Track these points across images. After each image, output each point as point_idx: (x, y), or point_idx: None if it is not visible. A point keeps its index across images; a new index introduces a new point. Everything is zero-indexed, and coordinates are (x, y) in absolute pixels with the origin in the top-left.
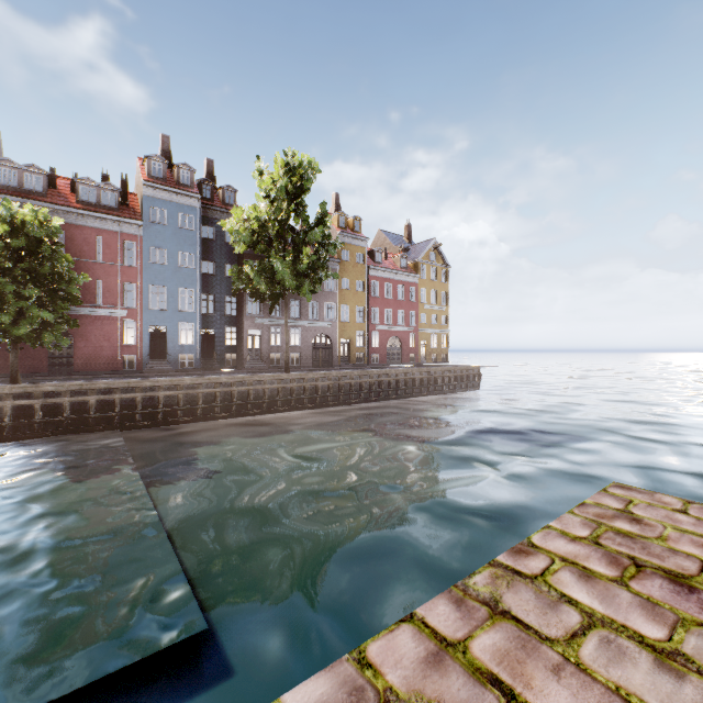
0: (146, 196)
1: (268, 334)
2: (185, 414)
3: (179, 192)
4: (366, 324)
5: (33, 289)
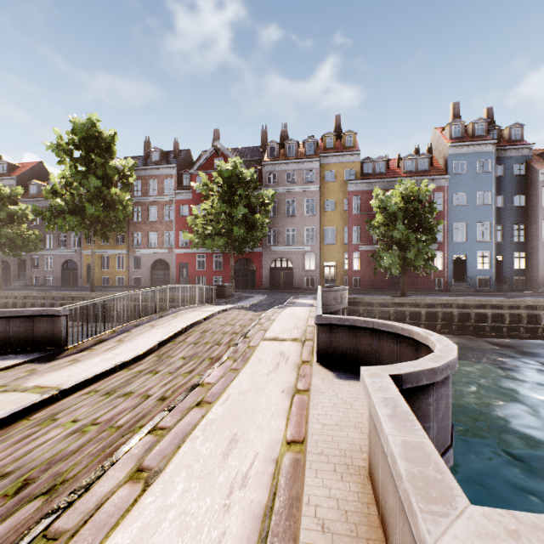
0: (450, 154)
1: None
2: (524, 331)
3: (477, 143)
4: None
5: (424, 235)
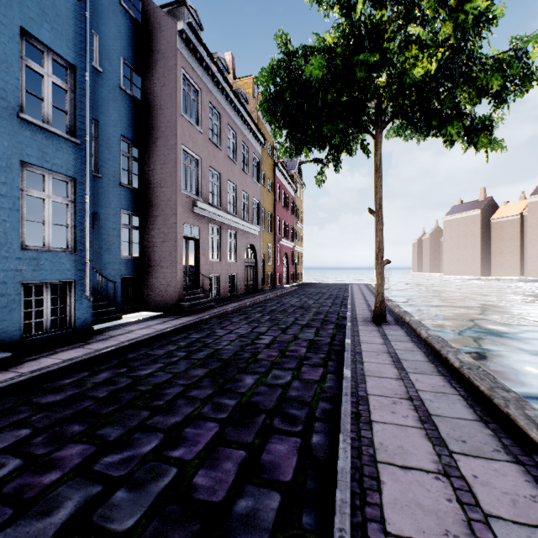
0: None
1: (207, 237)
2: None
3: None
4: (273, 235)
5: None
